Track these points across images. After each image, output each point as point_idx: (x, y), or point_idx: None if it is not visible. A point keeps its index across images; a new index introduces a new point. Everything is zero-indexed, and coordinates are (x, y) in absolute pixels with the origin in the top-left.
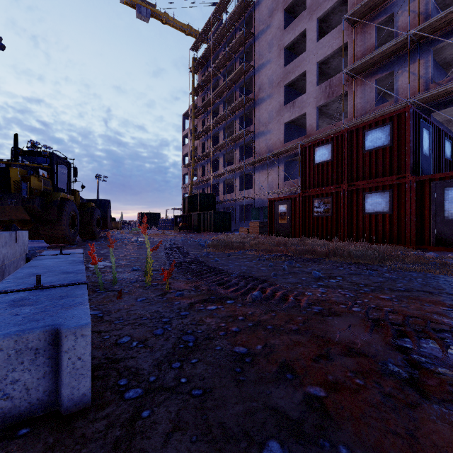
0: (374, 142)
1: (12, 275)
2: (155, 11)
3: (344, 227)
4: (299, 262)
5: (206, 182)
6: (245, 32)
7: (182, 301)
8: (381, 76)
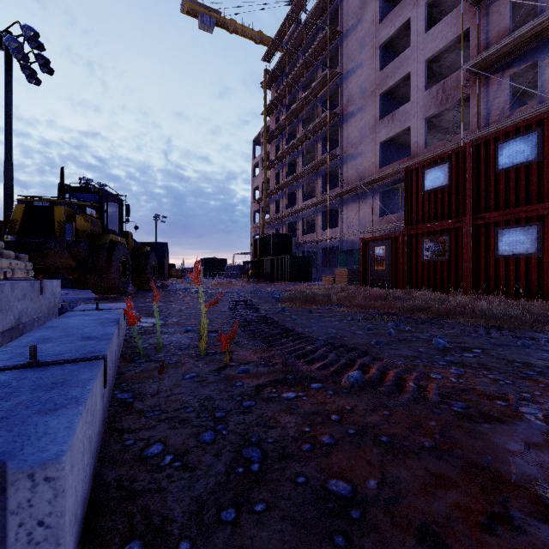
0: (513, 157)
1: (16, 341)
2: (220, 19)
3: (467, 275)
4: (408, 323)
5: (280, 221)
6: (329, 32)
7: (247, 381)
8: (518, 70)
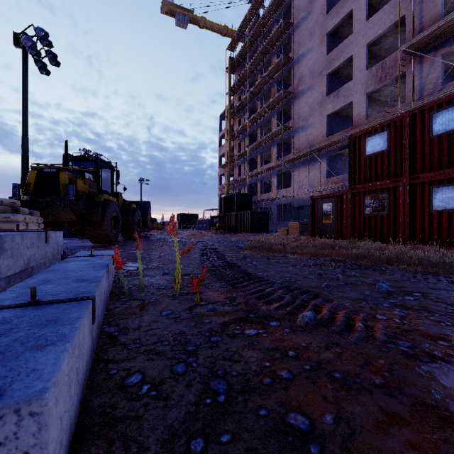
0: (446, 125)
1: (23, 282)
2: (193, 17)
3: (404, 228)
4: (353, 269)
5: (242, 182)
6: (283, 23)
7: (214, 318)
8: (450, 49)
